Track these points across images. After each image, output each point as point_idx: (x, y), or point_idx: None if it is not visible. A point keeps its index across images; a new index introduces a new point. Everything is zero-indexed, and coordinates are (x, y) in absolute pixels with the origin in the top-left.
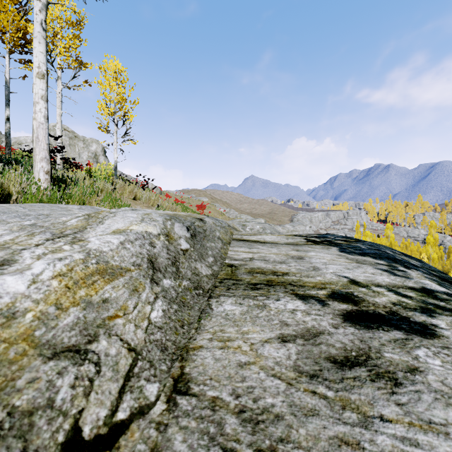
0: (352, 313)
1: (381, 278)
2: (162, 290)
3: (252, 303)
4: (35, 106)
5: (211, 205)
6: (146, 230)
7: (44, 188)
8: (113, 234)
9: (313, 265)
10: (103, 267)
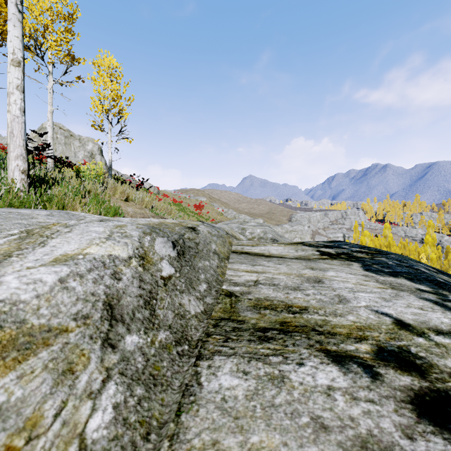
0: (425, 396)
1: (436, 317)
2: (120, 359)
3: (262, 371)
4: (9, 98)
5: (209, 204)
6: (110, 253)
7: (20, 189)
8: (51, 265)
9: (337, 292)
10: (10, 334)
